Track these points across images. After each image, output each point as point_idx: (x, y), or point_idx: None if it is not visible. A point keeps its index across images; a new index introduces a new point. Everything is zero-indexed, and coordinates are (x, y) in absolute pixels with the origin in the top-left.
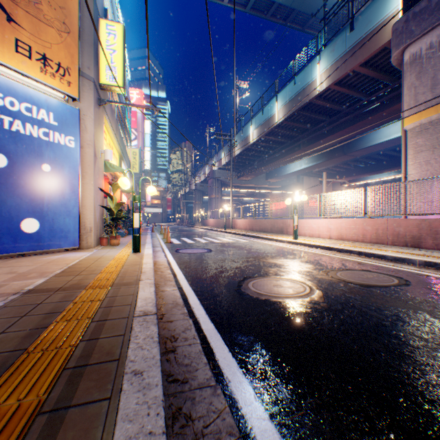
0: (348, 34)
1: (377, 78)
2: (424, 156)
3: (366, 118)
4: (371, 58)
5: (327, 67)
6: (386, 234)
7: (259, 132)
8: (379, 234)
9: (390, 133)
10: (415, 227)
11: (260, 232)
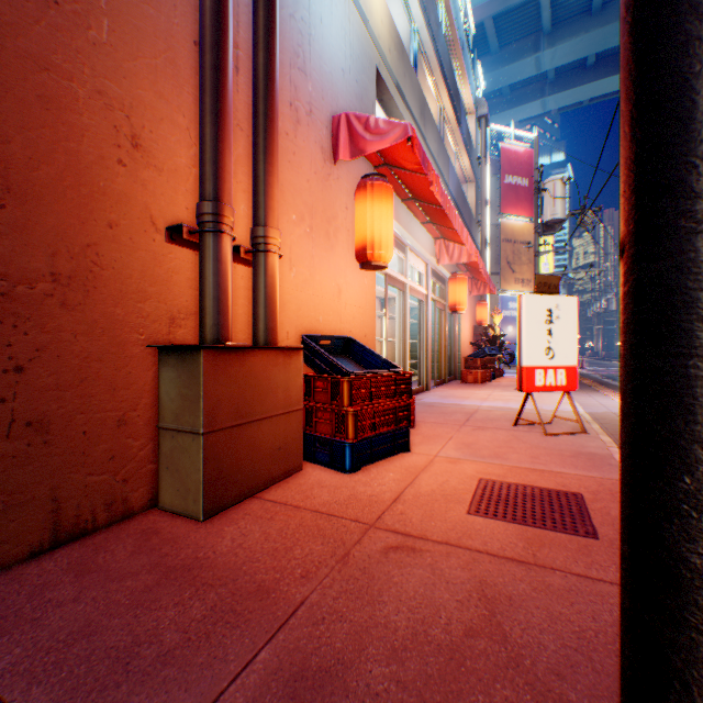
0: None
1: None
2: None
3: None
4: None
5: None
6: None
7: None
8: None
9: None
10: None
11: None
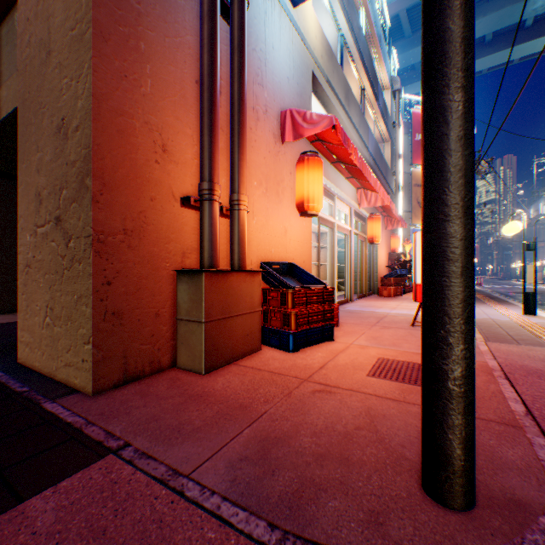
0: None
1: None
2: None
3: None
4: None
5: None
6: None
7: None
8: None
9: None
10: None
11: None
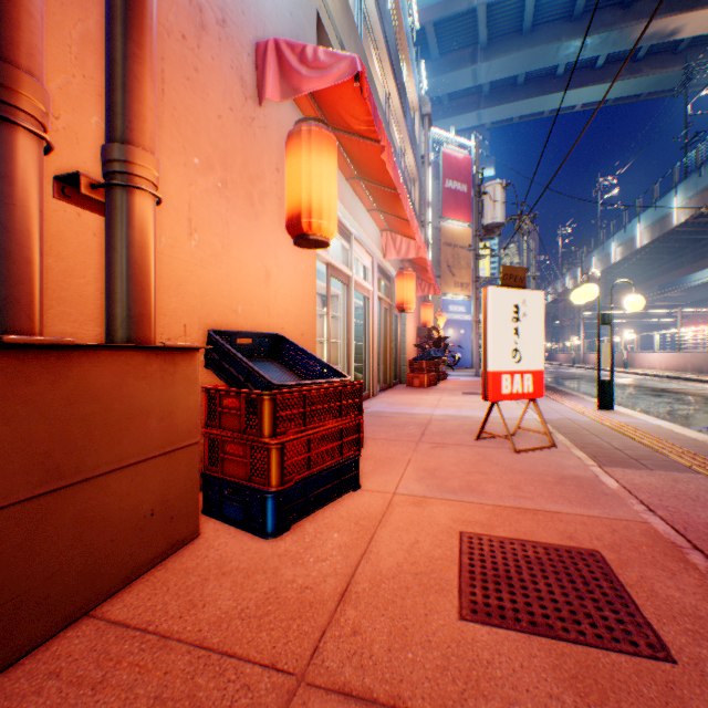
0: (697, 179)
1: None
2: None
3: None
4: None
5: (681, 203)
6: (687, 364)
7: (620, 252)
8: (684, 364)
9: None
10: (698, 359)
11: None
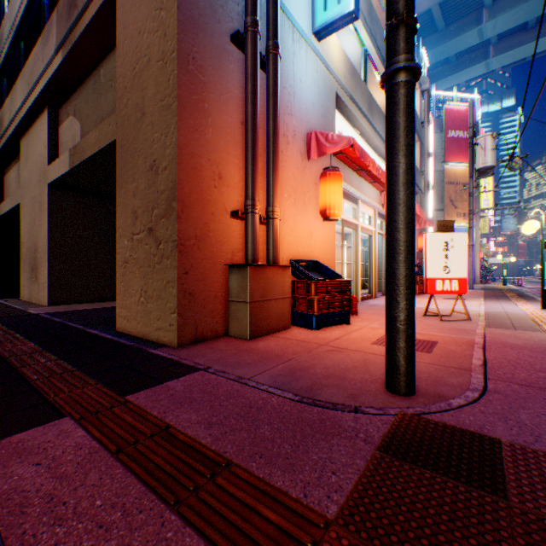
0: None
1: None
2: None
3: None
4: None
5: None
6: None
7: None
8: None
9: None
10: None
11: None
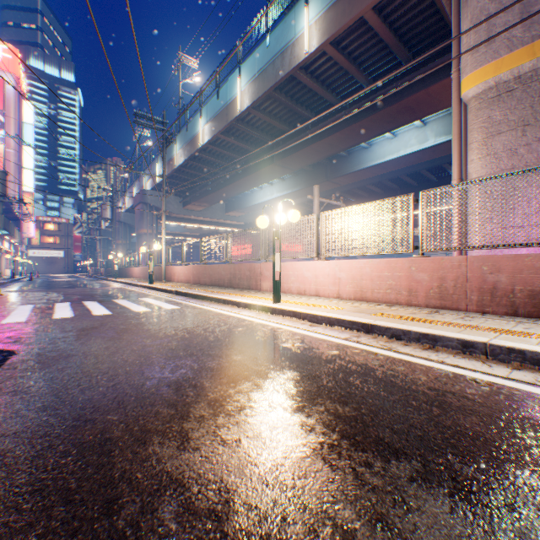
0: None
1: (391, 46)
2: (506, 141)
3: (368, 116)
4: (390, 0)
5: (321, 13)
6: (466, 288)
7: (213, 127)
8: (449, 288)
9: (385, 154)
10: None
11: (211, 287)
